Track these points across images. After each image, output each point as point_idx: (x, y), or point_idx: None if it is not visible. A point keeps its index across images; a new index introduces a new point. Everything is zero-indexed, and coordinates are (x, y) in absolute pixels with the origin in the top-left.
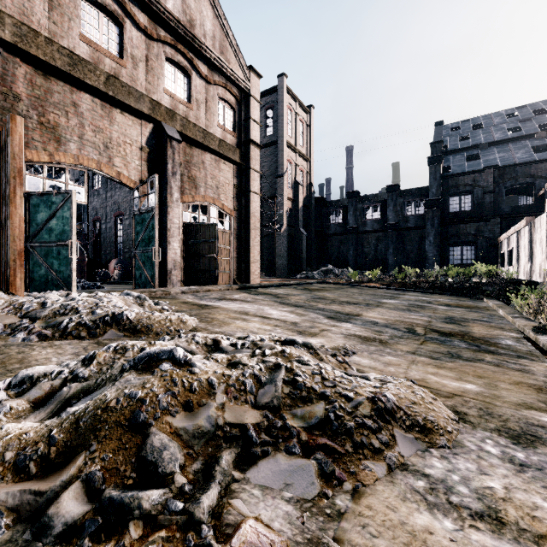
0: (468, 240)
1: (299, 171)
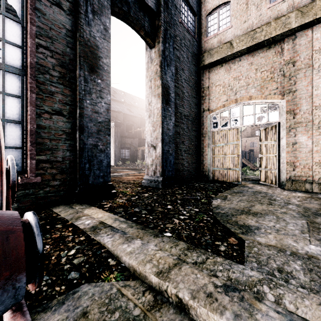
0: (128, 147)
1: None
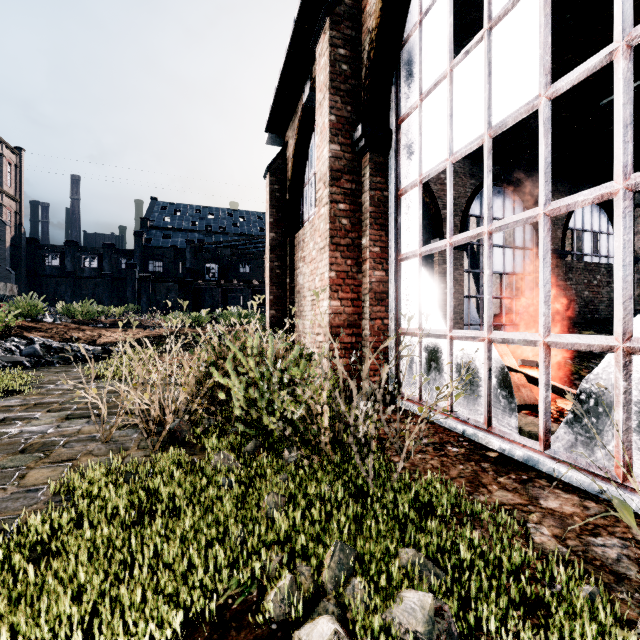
0: None
1: (6, 210)
